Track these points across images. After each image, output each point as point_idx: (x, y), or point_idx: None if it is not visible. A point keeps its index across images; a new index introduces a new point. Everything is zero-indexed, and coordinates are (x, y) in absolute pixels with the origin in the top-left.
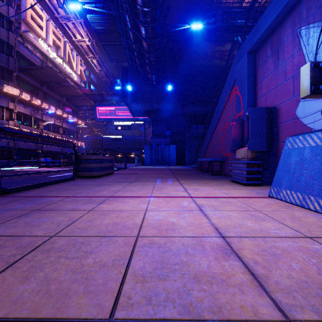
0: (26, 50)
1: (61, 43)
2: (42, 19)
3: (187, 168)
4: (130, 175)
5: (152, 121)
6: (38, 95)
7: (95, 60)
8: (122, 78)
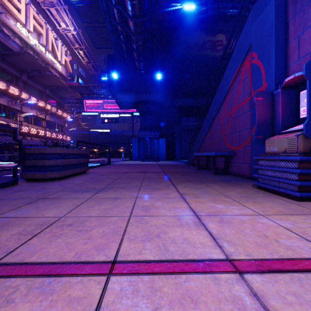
0: (2, 34)
1: (43, 30)
2: (20, 2)
3: (179, 164)
4: (108, 174)
5: (140, 113)
6: (17, 85)
7: (82, 51)
8: (107, 67)
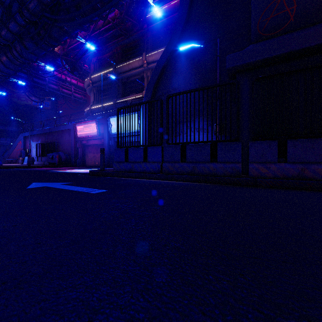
0: None
1: None
2: None
3: None
4: None
5: None
6: None
7: None
8: None
